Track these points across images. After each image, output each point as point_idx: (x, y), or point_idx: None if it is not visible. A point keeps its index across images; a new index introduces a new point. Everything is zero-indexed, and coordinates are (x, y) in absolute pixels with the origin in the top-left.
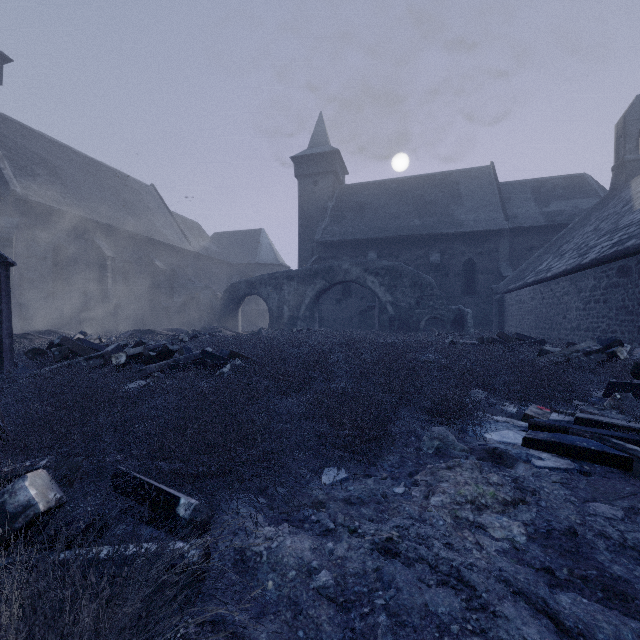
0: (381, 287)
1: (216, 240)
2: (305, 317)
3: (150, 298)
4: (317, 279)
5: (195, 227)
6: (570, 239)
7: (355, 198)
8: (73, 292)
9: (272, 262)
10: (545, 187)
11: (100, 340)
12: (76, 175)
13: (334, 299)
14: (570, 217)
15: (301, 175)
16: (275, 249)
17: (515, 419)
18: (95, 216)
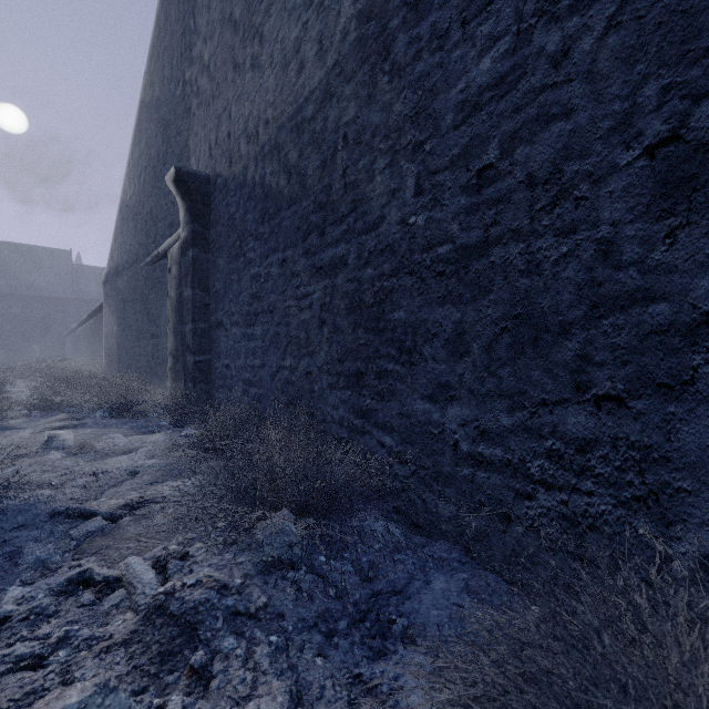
0: None
1: None
2: None
3: None
4: None
5: None
6: None
7: None
8: None
9: None
10: None
11: None
12: None
13: None
14: None
15: None
16: None
17: None
18: None
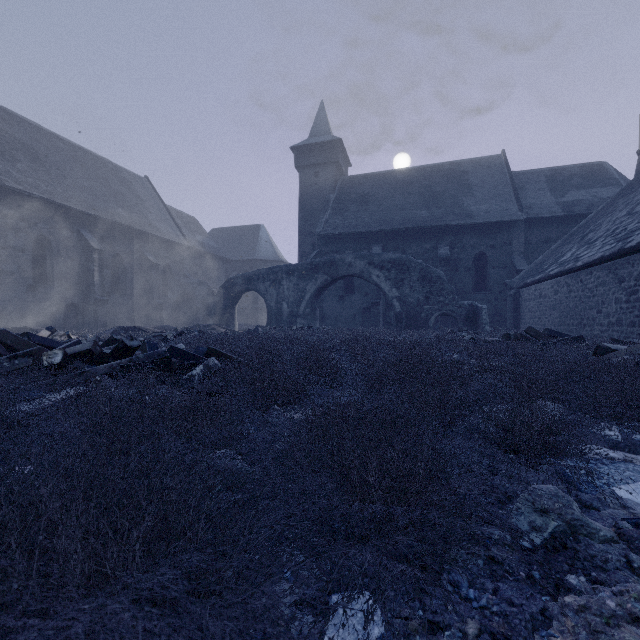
0: (387, 281)
1: (214, 236)
2: (305, 314)
3: (142, 294)
4: (318, 273)
5: (191, 222)
6: (596, 227)
7: (358, 190)
8: (56, 287)
9: (272, 258)
10: (561, 176)
11: (69, 337)
12: (62, 163)
13: (336, 295)
14: (589, 207)
15: (301, 166)
16: (275, 245)
17: (627, 451)
18: (81, 206)
